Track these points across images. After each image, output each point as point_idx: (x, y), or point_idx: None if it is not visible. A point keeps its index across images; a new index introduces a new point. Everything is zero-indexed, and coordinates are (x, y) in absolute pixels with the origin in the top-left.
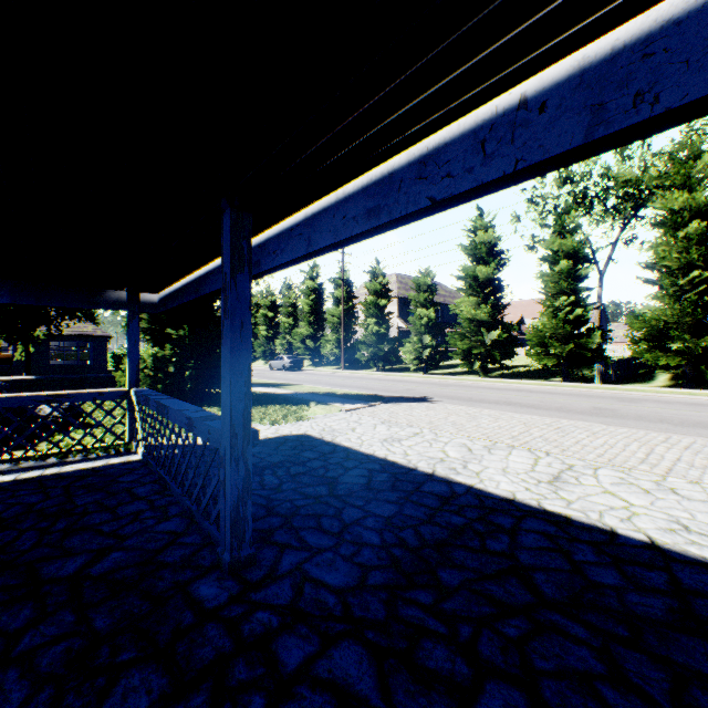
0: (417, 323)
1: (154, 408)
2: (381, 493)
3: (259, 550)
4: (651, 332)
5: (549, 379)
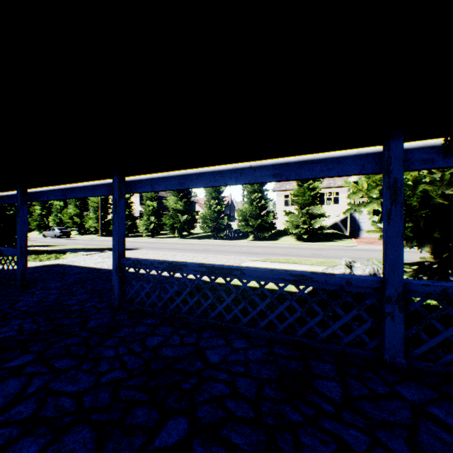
0: (147, 209)
1: None
2: (82, 273)
3: (31, 285)
4: (244, 217)
5: (211, 239)
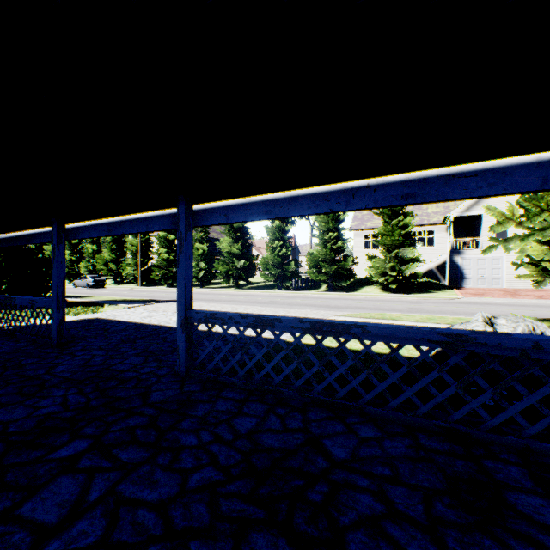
0: (196, 253)
1: (1, 301)
2: (128, 330)
3: (69, 344)
4: (315, 263)
5: (273, 289)
